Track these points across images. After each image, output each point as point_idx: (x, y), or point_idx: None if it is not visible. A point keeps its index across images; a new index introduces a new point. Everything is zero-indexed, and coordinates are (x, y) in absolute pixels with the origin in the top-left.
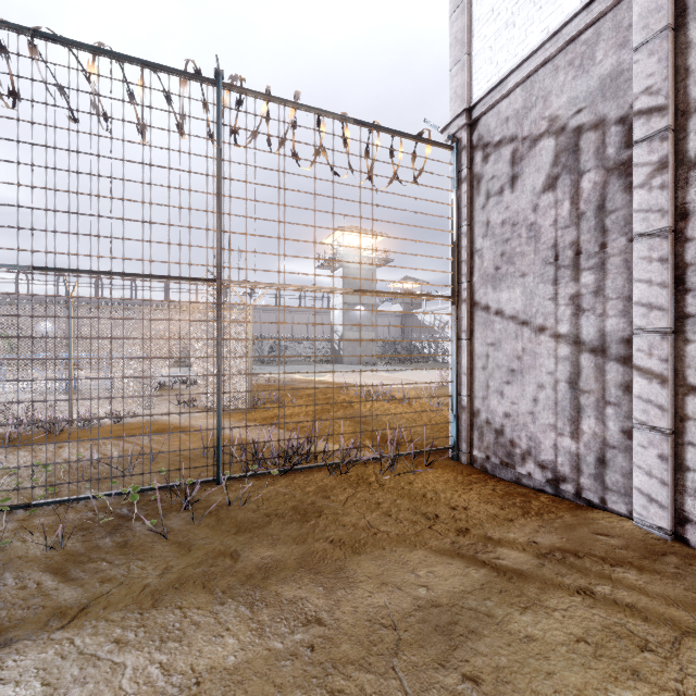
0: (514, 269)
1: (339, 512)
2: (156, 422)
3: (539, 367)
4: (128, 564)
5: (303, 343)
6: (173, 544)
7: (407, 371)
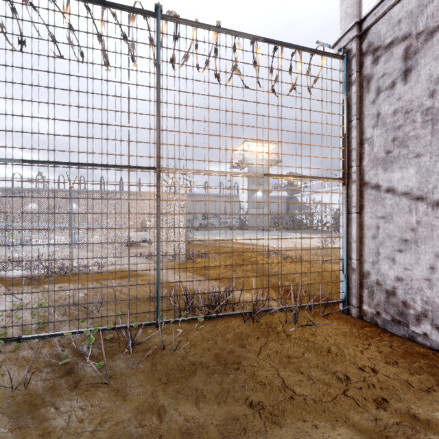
0: (408, 151)
1: (255, 365)
2: (124, 270)
3: (438, 238)
4: (70, 414)
5: (222, 216)
6: (112, 391)
7: (292, 235)
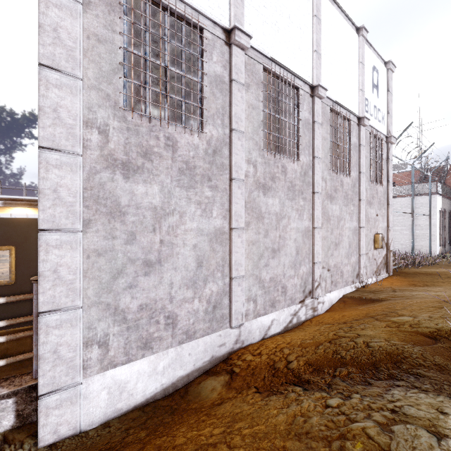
0: None
1: None
2: None
3: None
4: None
5: None
6: None
7: None
